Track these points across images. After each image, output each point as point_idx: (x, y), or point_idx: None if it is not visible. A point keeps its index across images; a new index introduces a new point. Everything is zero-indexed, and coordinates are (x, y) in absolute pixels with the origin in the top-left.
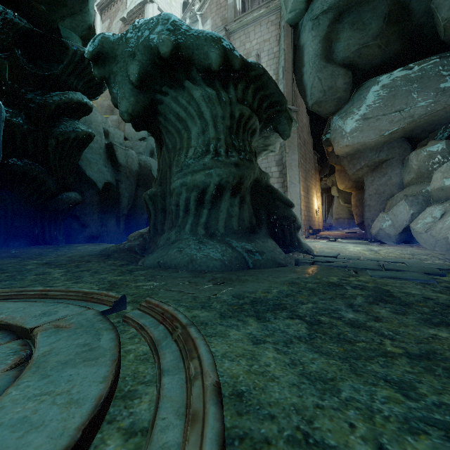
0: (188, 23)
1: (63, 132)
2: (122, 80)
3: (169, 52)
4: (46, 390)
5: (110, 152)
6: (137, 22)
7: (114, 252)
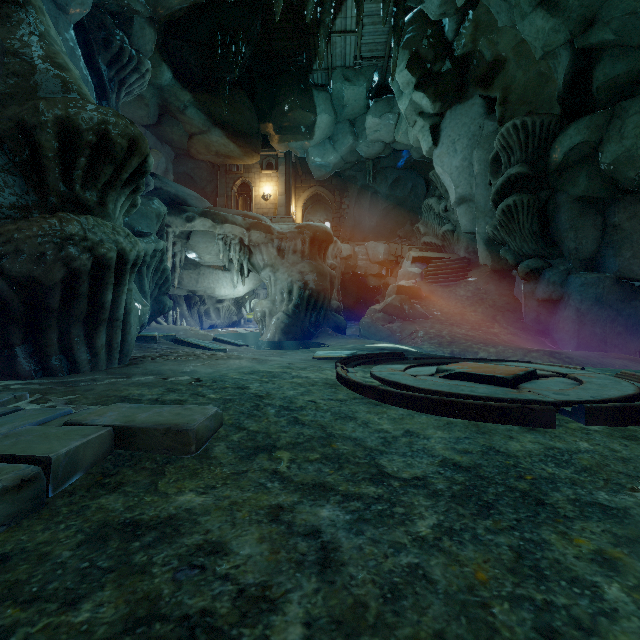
0: None
1: None
2: None
3: None
4: (436, 384)
5: None
6: None
7: None
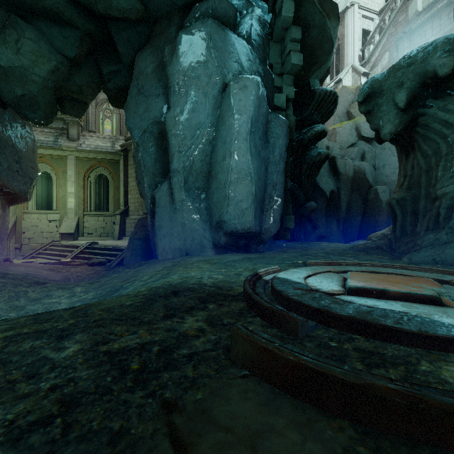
0: (399, 4)
1: (312, 158)
2: (387, 108)
3: (450, 71)
4: None
5: (331, 164)
6: (407, 57)
7: (365, 249)
